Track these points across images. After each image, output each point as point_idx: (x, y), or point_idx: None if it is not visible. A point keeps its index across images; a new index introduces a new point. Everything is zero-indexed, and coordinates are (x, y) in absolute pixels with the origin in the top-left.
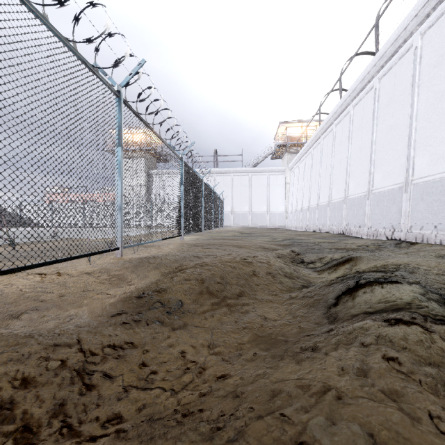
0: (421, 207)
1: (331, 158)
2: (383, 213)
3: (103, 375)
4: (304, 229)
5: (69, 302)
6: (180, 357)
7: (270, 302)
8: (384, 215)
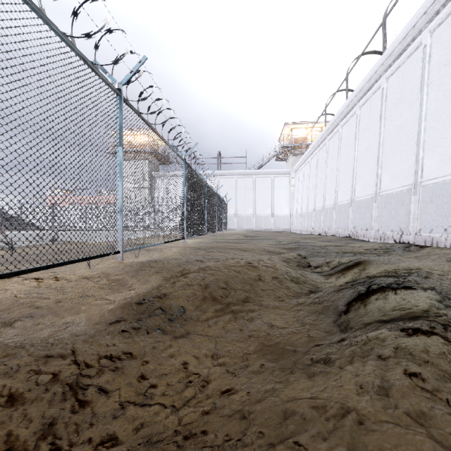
0: (431, 209)
1: (337, 159)
2: (391, 215)
3: (98, 389)
4: (309, 232)
5: (66, 308)
6: (182, 369)
7: (276, 309)
8: (392, 218)
